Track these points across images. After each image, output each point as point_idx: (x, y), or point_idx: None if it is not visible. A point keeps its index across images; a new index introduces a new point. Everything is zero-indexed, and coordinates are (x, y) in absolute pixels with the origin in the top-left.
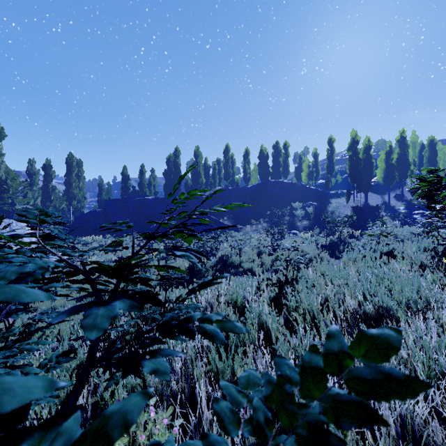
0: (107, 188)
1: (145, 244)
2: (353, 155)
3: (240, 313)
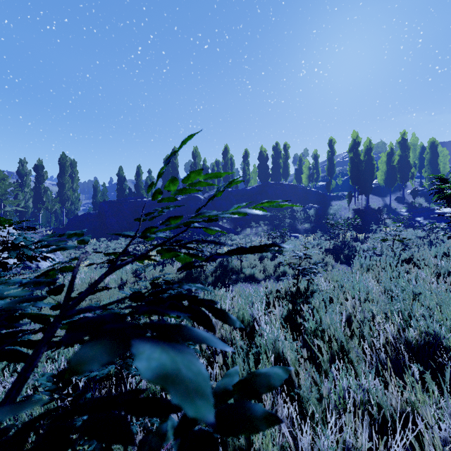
0: (102, 190)
1: (94, 283)
2: (354, 156)
3: (247, 334)
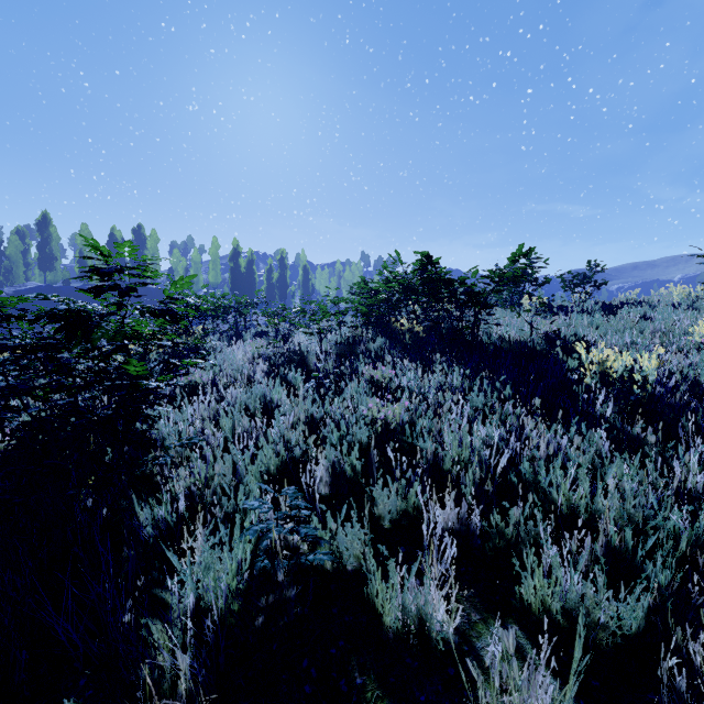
0: None
1: None
2: (235, 267)
3: None
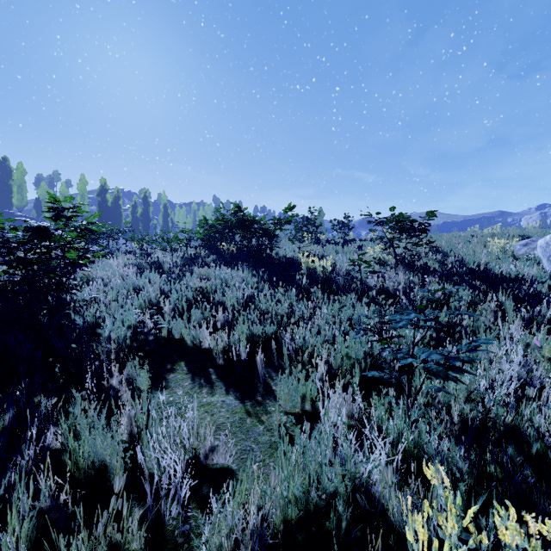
0: None
1: None
2: (103, 201)
3: None
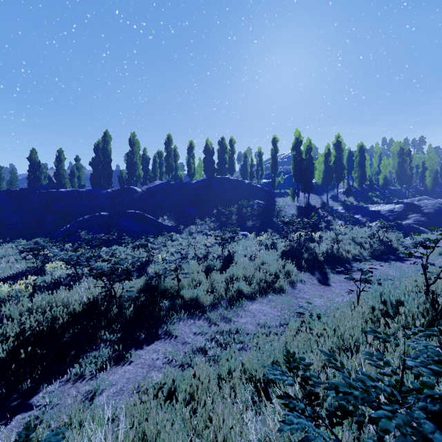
0: (10, 177)
1: None
2: (297, 154)
3: None
